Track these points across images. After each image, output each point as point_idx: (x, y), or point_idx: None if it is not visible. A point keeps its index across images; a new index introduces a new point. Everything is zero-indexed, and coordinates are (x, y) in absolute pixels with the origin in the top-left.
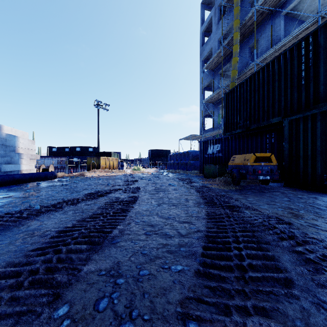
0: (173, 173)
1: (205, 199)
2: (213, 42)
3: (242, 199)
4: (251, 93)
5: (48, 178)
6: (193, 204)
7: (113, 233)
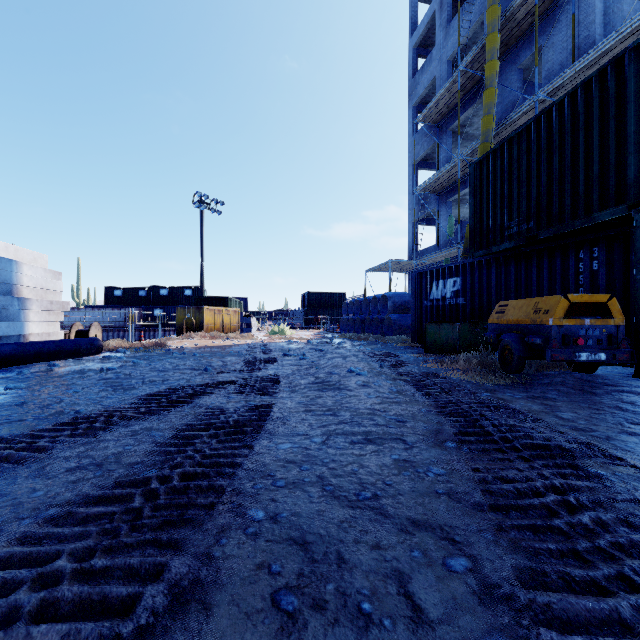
0: (355, 342)
1: (454, 419)
2: (438, 65)
3: (543, 413)
4: (539, 155)
5: (81, 353)
6: (423, 437)
7: (137, 618)
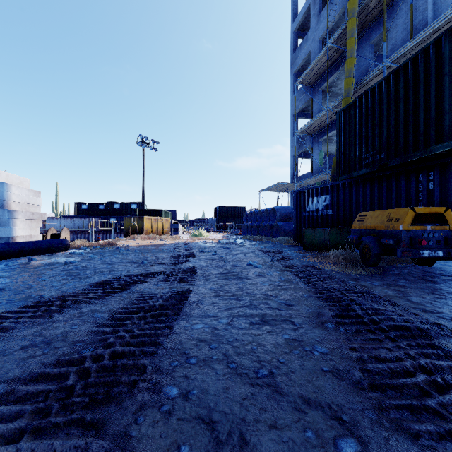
0: (252, 242)
1: (330, 304)
2: (312, 43)
3: (397, 297)
4: (389, 104)
5: (54, 250)
6: (307, 318)
7: None
